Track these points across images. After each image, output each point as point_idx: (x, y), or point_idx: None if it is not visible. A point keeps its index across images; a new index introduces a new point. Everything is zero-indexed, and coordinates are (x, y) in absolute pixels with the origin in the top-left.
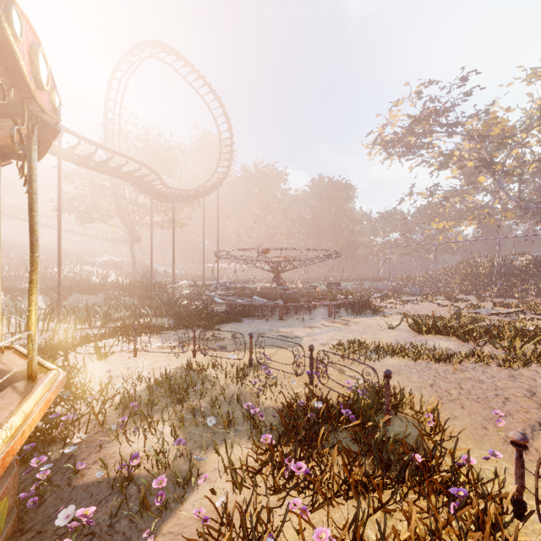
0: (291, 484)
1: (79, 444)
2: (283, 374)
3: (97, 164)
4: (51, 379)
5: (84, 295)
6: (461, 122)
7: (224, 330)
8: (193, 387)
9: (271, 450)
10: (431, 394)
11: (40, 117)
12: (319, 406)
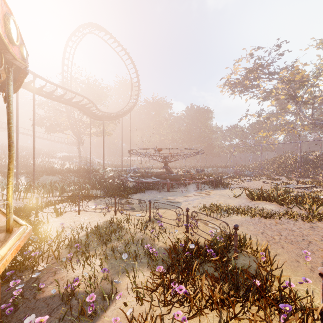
0: (175, 299)
1: (42, 270)
2: (170, 226)
3: (57, 97)
4: (22, 231)
5: (49, 176)
6: (277, 72)
7: (134, 197)
8: (114, 234)
9: (163, 277)
10: (262, 239)
11: (14, 63)
12: (193, 247)
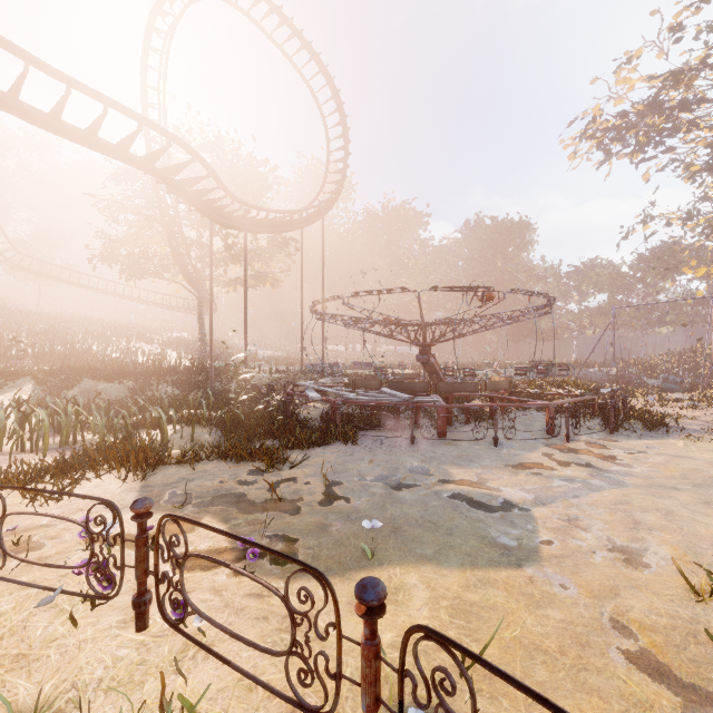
0: None
1: None
2: None
3: (85, 132)
4: None
5: (99, 383)
6: None
7: (310, 465)
8: None
9: None
10: None
11: None
12: None
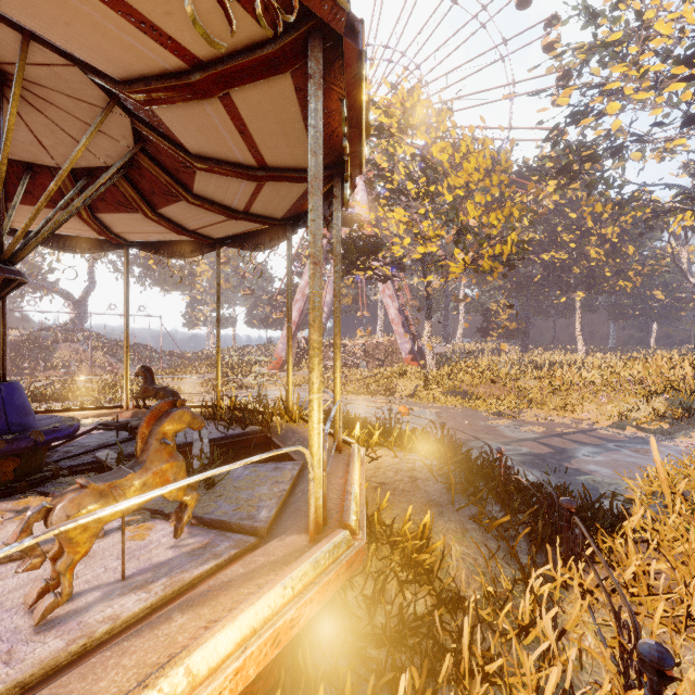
0: None
1: None
2: None
3: None
4: None
5: None
6: None
7: None
8: None
9: None
10: None
11: None
12: None
